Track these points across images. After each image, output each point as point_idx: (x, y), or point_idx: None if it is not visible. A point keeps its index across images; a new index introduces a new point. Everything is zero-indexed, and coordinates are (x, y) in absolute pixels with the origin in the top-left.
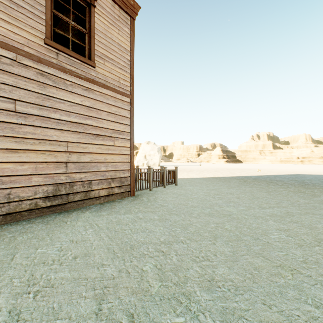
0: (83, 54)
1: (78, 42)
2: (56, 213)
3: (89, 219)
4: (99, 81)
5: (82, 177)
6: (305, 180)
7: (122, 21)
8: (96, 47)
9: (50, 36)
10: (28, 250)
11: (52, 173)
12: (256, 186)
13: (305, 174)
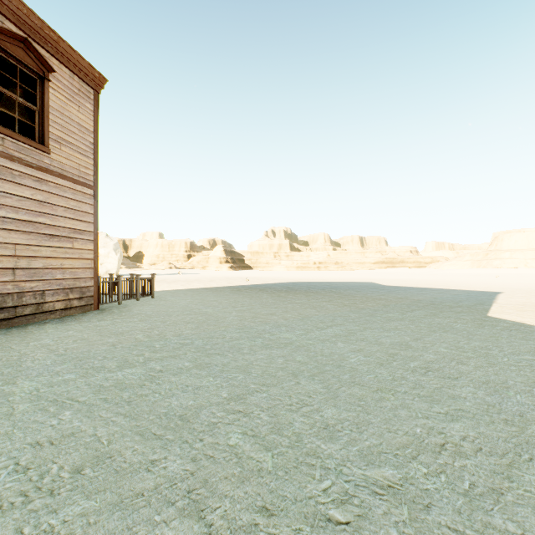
0: (29, 133)
1: (27, 122)
2: (3, 329)
3: (59, 327)
4: (55, 170)
5: (33, 287)
6: (296, 287)
7: (84, 95)
8: (51, 129)
9: None
10: (19, 344)
11: None
12: (245, 294)
13: (304, 282)
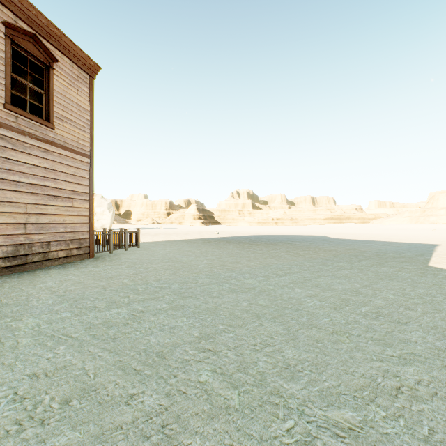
0: (38, 113)
1: (36, 103)
2: (16, 273)
3: (61, 272)
4: (58, 142)
5: (41, 239)
6: (257, 239)
7: (82, 81)
8: (55, 109)
9: (10, 100)
10: (28, 286)
11: (12, 234)
12: (214, 245)
13: (264, 235)
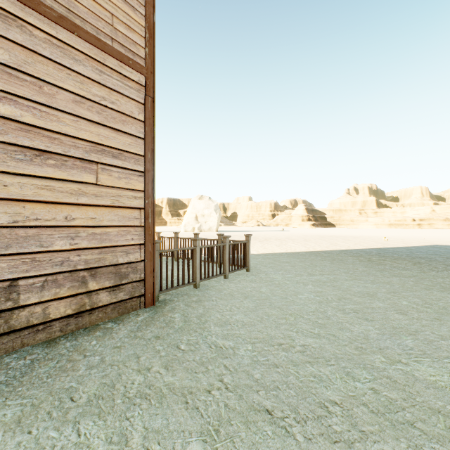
0: None
1: None
2: None
3: None
4: (47, 4)
5: None
6: None
7: None
8: None
9: None
10: None
11: None
12: (404, 274)
13: None
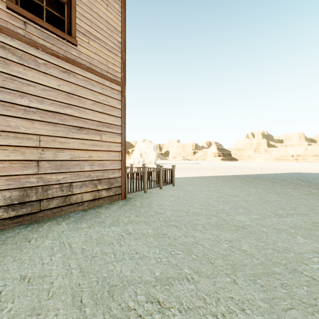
0: (62, 30)
1: (55, 13)
2: (24, 225)
3: (62, 234)
4: (82, 63)
5: (60, 179)
6: (310, 180)
7: None
8: (78, 22)
9: None
10: None
11: (18, 174)
12: (261, 187)
13: (305, 173)
